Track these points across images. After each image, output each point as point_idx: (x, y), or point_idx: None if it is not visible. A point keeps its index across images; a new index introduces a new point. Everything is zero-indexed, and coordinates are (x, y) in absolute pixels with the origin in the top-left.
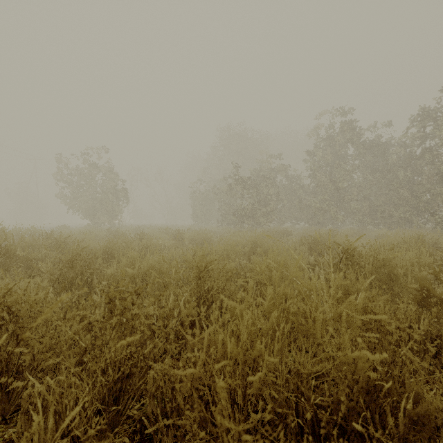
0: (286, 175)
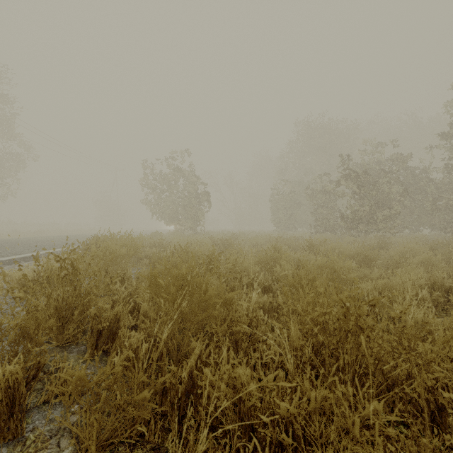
0: (408, 167)
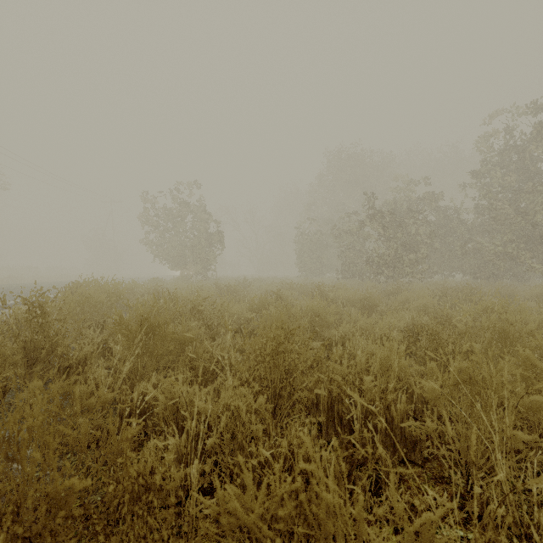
0: (438, 207)
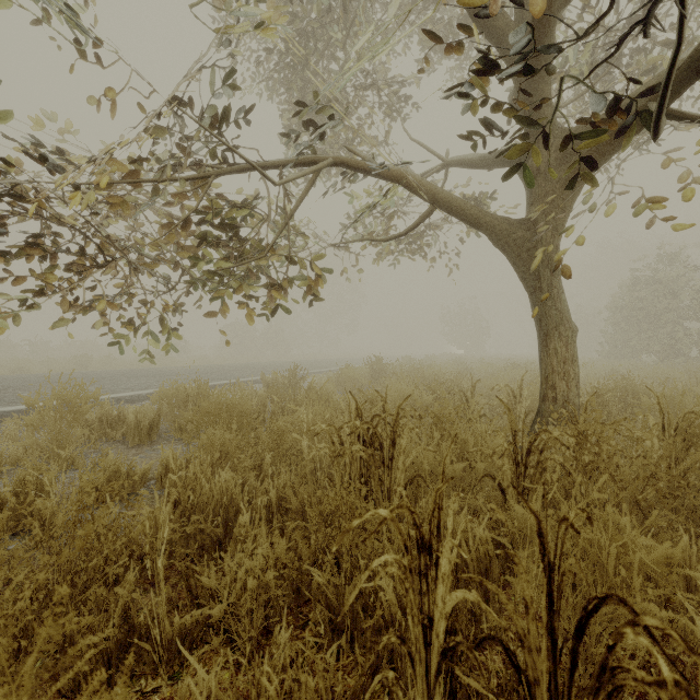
0: None
